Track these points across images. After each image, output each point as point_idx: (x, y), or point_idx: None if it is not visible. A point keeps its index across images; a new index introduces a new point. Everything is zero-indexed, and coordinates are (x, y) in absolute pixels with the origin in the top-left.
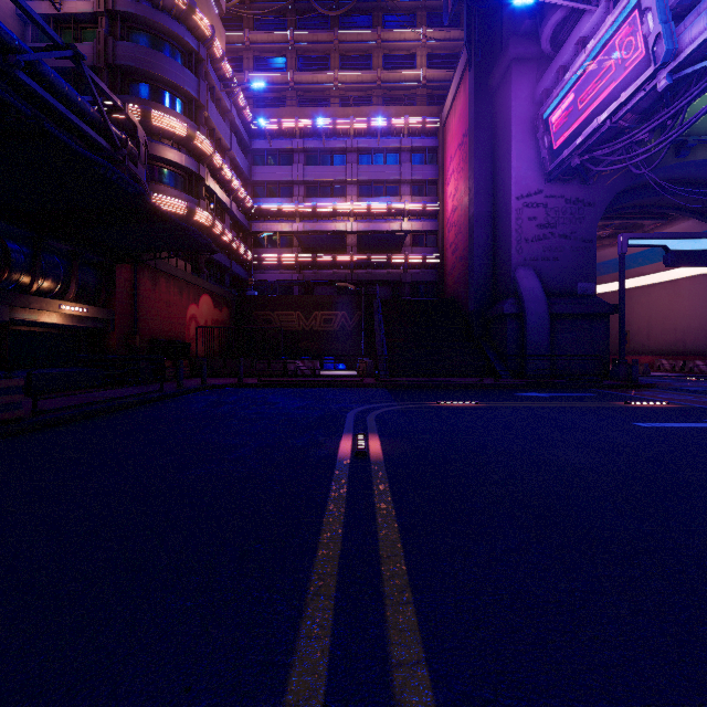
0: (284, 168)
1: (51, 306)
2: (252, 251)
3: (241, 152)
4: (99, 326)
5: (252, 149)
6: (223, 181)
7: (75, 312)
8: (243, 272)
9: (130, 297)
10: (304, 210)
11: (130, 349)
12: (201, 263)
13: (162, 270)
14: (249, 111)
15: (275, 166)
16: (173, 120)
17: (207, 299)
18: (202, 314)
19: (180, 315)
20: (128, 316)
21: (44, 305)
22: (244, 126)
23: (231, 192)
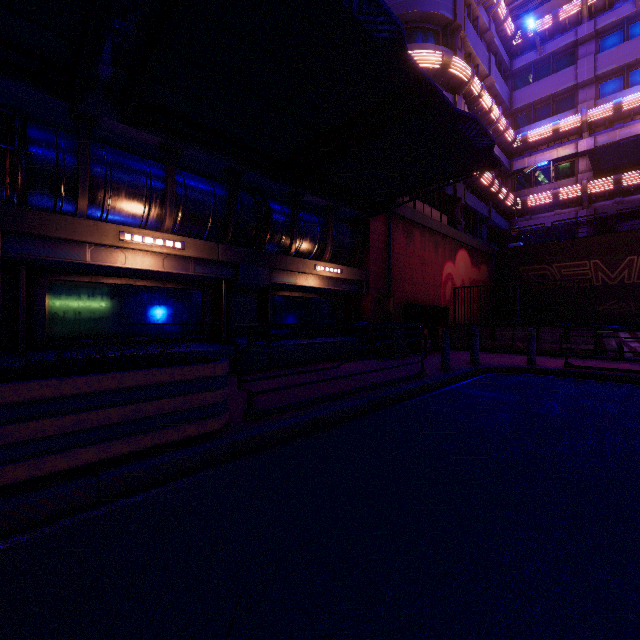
0: (561, 73)
1: (307, 267)
2: (515, 193)
3: (500, 78)
4: (354, 289)
5: (512, 72)
6: (480, 114)
7: (330, 273)
8: (502, 221)
9: (384, 255)
10: (597, 117)
11: (384, 315)
12: (456, 213)
13: (417, 221)
14: (510, 22)
15: (547, 76)
16: (427, 54)
17: (463, 255)
18: (458, 273)
19: (435, 274)
20: (382, 277)
21: (300, 266)
22: (503, 47)
23: (489, 127)
